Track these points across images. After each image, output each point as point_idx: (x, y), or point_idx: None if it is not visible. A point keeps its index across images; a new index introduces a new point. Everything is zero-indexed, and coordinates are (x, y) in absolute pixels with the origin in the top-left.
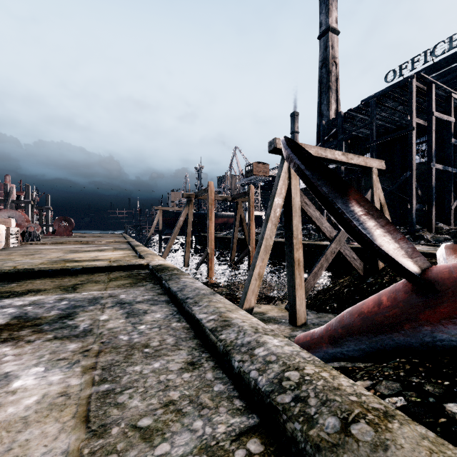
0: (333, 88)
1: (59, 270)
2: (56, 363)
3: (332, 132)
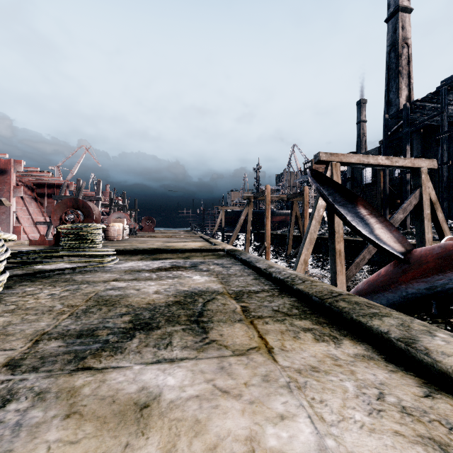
0: (403, 72)
1: (173, 250)
2: (203, 275)
3: (401, 121)
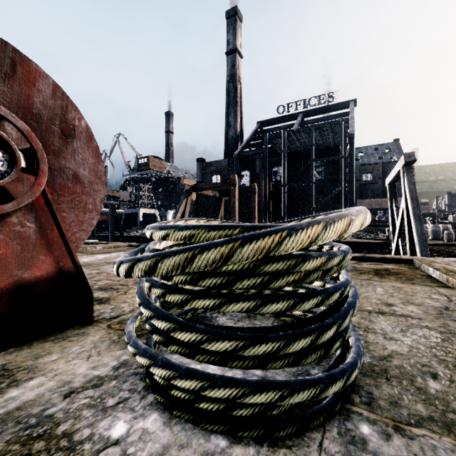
0: (238, 103)
1: None
2: None
3: (244, 143)
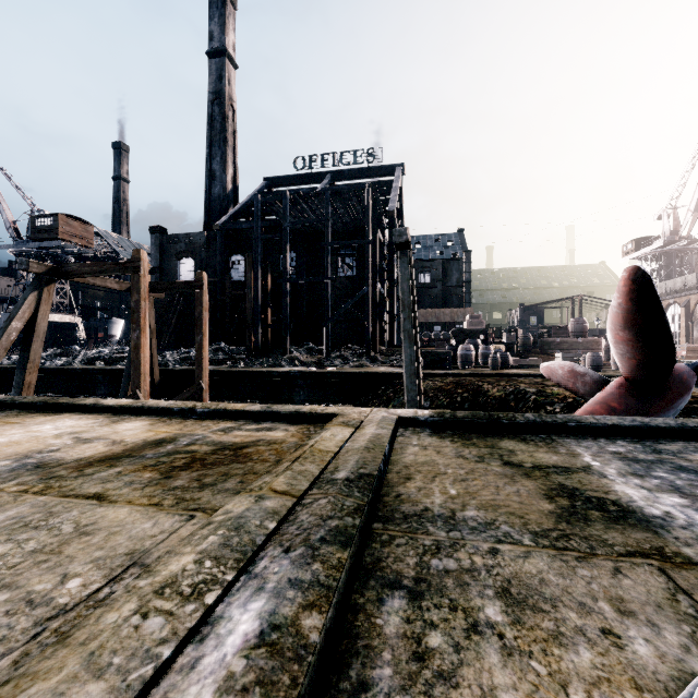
0: (230, 142)
1: (383, 460)
2: None
3: (236, 208)
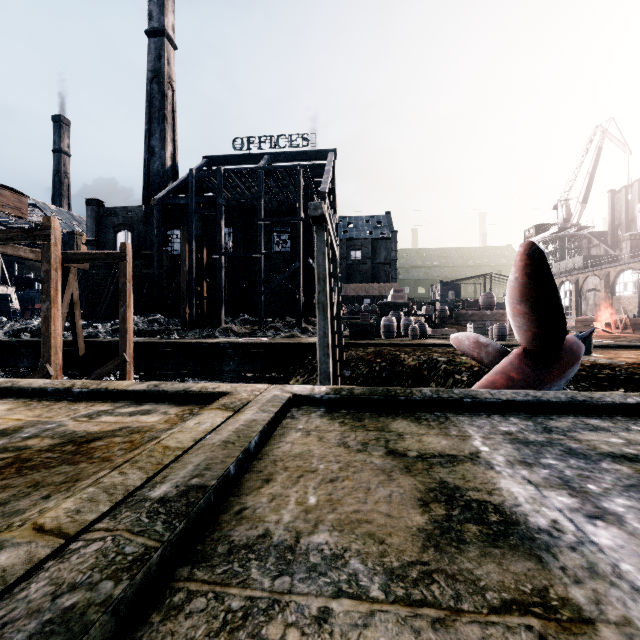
0: (169, 120)
1: (240, 458)
2: None
3: (175, 184)
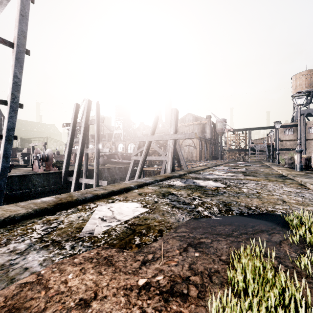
0: None
1: None
2: None
3: None
